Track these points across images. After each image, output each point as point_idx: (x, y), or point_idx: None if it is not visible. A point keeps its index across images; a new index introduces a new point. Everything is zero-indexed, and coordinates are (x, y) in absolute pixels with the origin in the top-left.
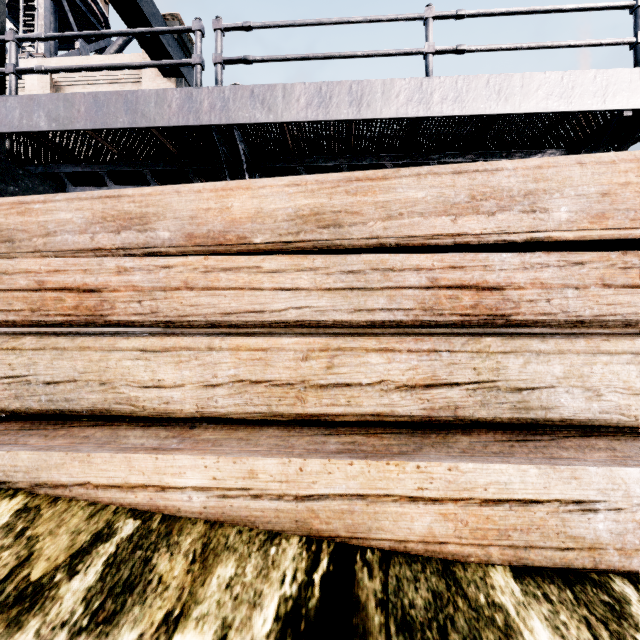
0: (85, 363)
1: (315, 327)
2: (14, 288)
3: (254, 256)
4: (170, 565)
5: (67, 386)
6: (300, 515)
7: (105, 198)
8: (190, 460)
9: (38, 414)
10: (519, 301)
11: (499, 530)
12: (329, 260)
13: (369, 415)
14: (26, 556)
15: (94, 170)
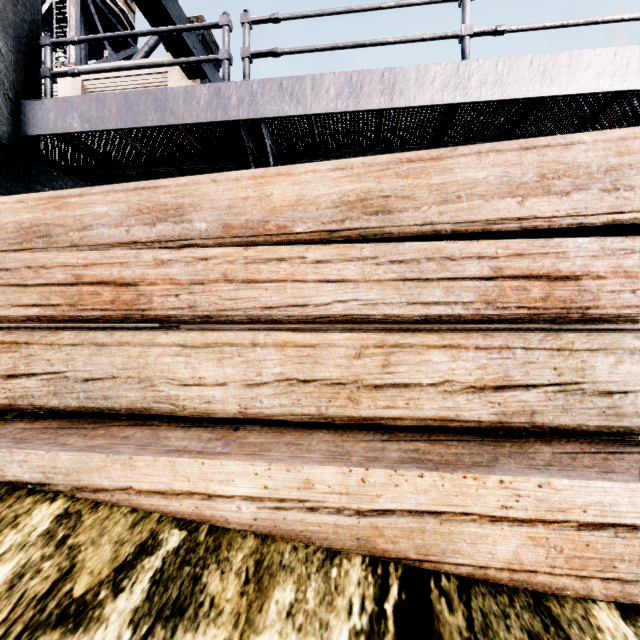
0: (124, 359)
1: (357, 323)
2: (52, 282)
3: (297, 246)
4: (222, 585)
5: (105, 383)
6: (362, 532)
7: (140, 189)
8: (239, 466)
9: (76, 412)
10: (598, 292)
11: (602, 560)
12: (379, 249)
13: (430, 419)
14: (68, 568)
15: (124, 171)
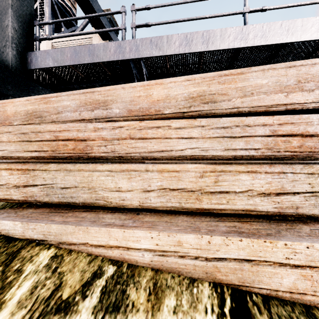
0: (80, 178)
1: (195, 160)
2: (44, 139)
3: (166, 120)
4: (137, 295)
5: (71, 190)
6: (208, 269)
7: (86, 93)
8: (143, 233)
9: (57, 204)
10: None
11: None
12: (209, 121)
13: (240, 210)
14: (59, 284)
15: (73, 86)
